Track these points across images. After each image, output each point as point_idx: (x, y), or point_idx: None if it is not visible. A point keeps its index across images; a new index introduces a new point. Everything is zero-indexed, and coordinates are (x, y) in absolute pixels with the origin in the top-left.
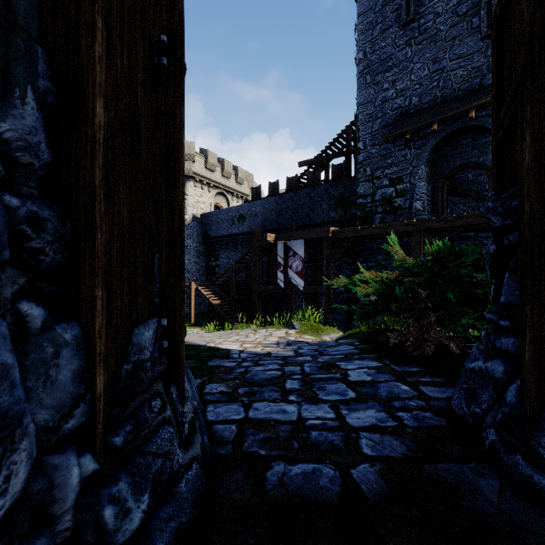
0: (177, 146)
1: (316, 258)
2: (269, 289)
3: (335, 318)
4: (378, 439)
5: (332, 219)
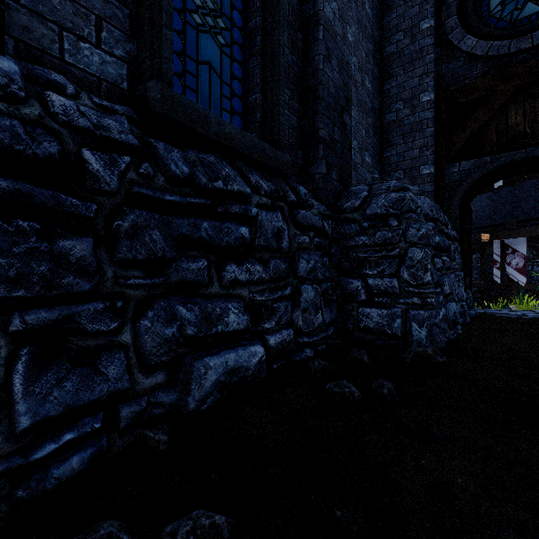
0: (471, 242)
1: None
2: (482, 285)
3: None
4: (535, 316)
5: None
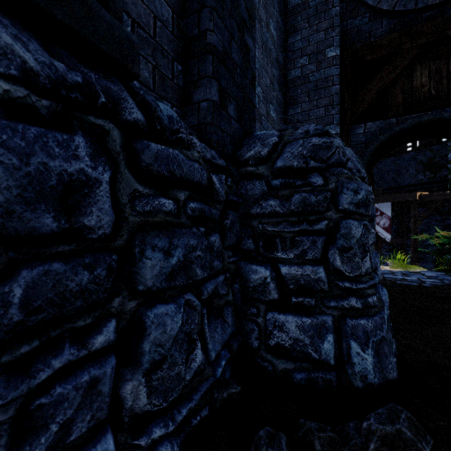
0: None
1: (402, 215)
2: None
3: (423, 266)
4: (432, 283)
5: (420, 181)
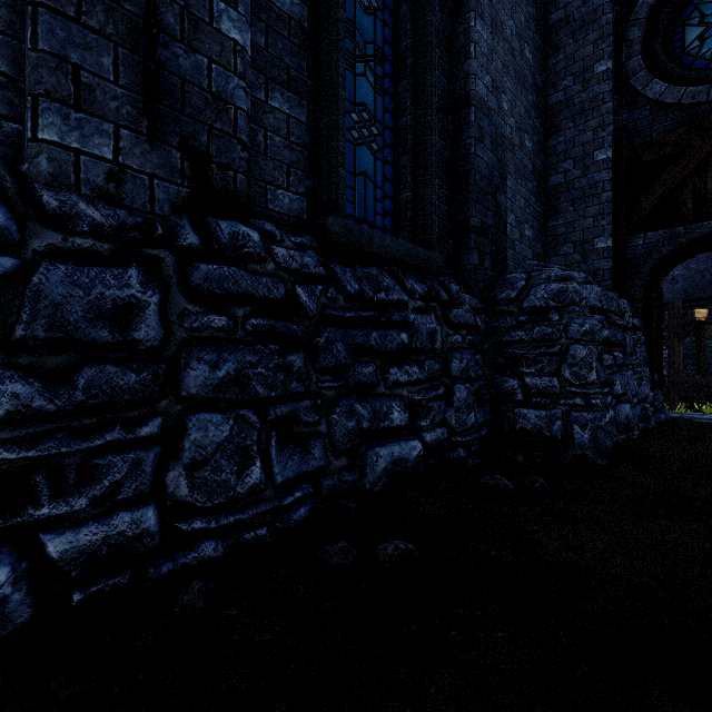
0: (661, 330)
1: None
2: (697, 380)
3: None
4: None
5: None
